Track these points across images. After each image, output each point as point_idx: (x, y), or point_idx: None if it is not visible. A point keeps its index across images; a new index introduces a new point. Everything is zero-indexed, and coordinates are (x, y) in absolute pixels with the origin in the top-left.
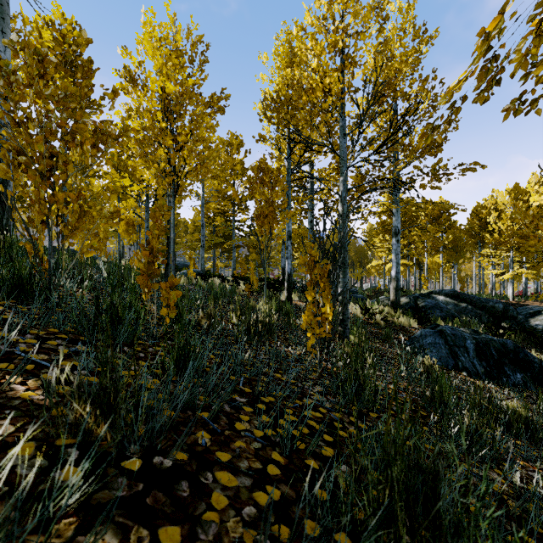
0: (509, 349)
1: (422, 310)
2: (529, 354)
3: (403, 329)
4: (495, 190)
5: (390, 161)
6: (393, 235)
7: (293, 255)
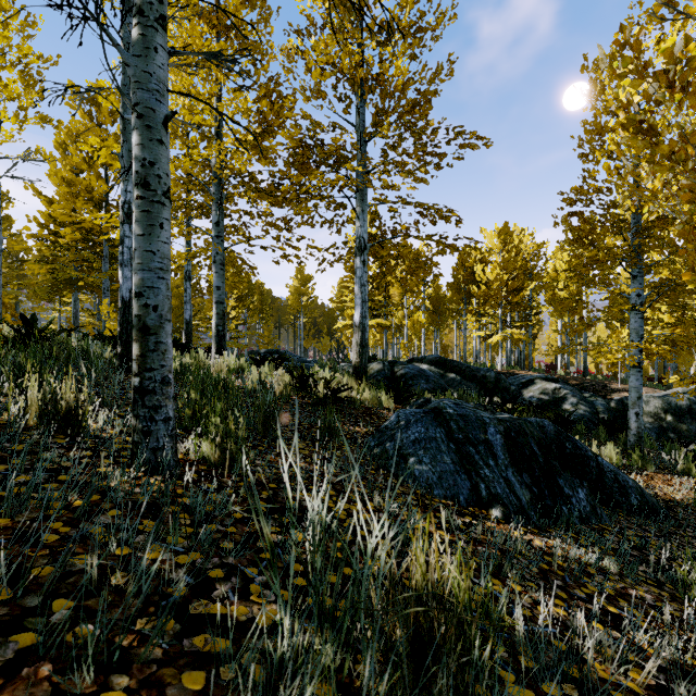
0: (549, 438)
1: (401, 381)
2: (578, 443)
3: (368, 413)
4: (483, 229)
5: (352, 124)
6: (356, 252)
7: (228, 313)
